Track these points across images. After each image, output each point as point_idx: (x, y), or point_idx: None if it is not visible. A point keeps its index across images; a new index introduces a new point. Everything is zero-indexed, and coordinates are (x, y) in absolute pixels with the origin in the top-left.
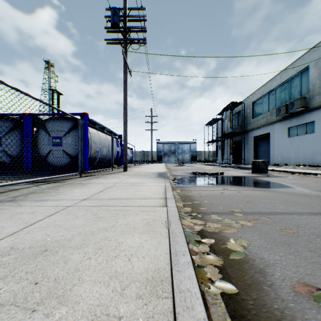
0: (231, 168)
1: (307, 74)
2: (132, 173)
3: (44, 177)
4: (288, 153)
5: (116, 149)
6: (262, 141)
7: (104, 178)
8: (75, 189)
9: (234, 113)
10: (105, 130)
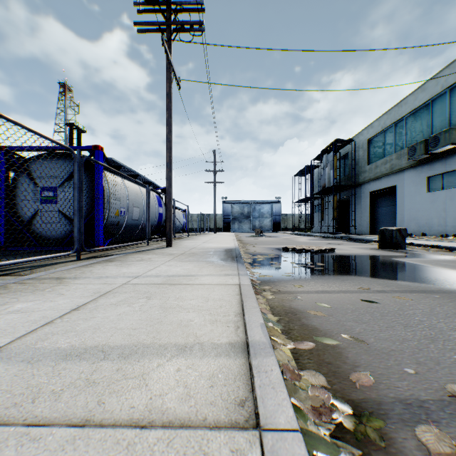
0: (339, 241)
1: None
2: (178, 251)
3: None
4: (427, 217)
5: (157, 210)
6: (383, 199)
7: (119, 263)
8: (20, 301)
9: (338, 157)
10: (139, 179)
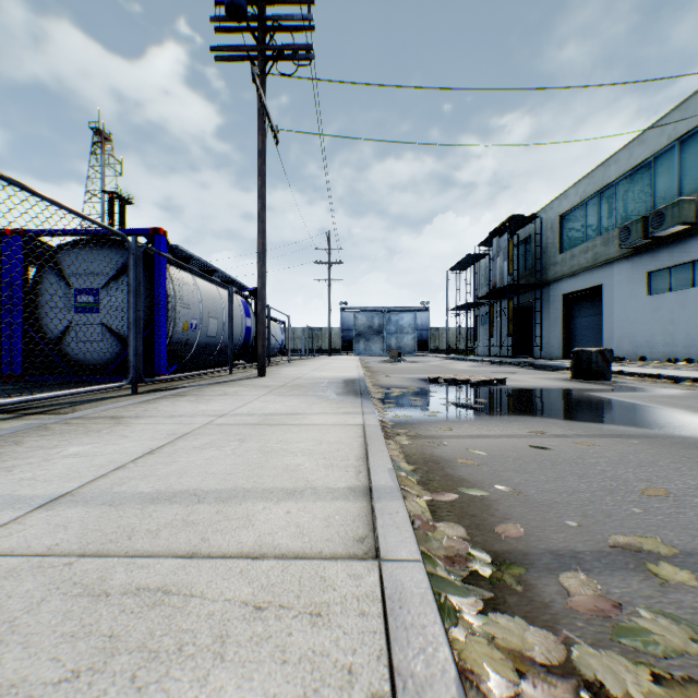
0: (516, 368)
1: (696, 146)
2: (276, 382)
3: (3, 400)
4: (647, 333)
5: (244, 323)
6: (583, 305)
7: (194, 398)
8: (73, 443)
9: (516, 241)
10: (217, 276)
